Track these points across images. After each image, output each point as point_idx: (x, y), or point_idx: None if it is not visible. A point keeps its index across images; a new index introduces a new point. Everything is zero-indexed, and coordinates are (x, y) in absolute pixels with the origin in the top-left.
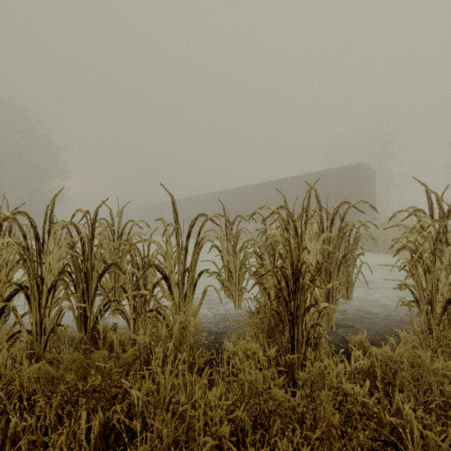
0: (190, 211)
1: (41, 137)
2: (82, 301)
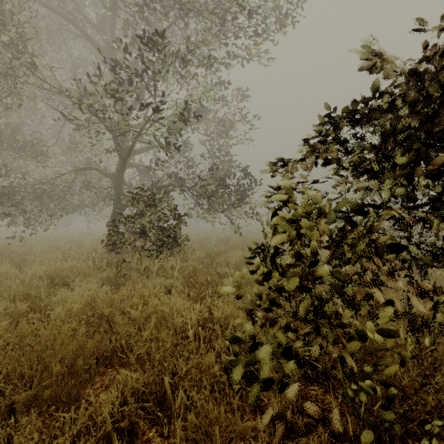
0: None
1: None
2: None
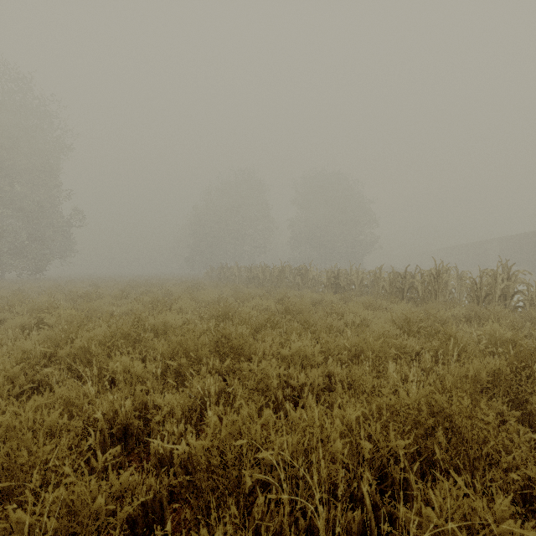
0: (532, 251)
1: (356, 194)
2: (503, 305)
